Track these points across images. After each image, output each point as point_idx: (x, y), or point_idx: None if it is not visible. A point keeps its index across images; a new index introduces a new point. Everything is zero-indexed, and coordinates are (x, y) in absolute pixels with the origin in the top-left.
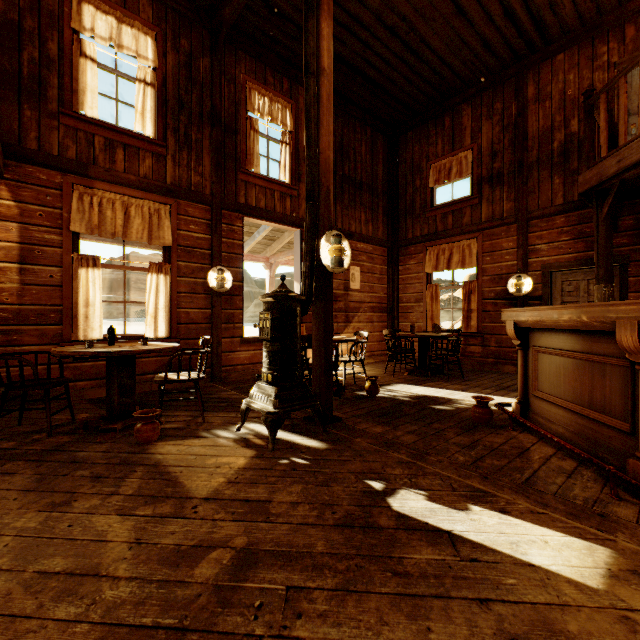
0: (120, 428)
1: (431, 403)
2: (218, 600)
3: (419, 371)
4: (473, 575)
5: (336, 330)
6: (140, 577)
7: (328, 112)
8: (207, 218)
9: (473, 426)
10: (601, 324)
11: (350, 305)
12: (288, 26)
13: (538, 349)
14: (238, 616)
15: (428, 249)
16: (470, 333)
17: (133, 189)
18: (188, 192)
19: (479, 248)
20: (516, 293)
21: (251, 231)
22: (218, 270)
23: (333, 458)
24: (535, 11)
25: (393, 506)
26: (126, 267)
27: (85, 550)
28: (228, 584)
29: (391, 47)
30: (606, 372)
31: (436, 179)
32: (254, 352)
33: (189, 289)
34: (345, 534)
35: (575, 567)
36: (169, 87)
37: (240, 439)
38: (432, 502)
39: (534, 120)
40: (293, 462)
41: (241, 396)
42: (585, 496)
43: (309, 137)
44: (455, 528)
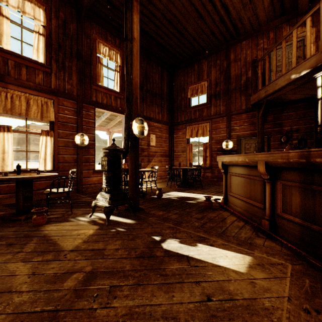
0: (24, 219)
1: (186, 200)
2: (75, 296)
3: (183, 185)
4: (195, 272)
5: (143, 166)
6: (34, 290)
7: (137, 59)
8: (74, 107)
9: (204, 209)
10: (253, 162)
11: (150, 153)
12: (118, 12)
13: (231, 174)
14: (85, 301)
15: (187, 127)
16: (206, 167)
17: (32, 90)
18: (64, 93)
19: (210, 127)
20: (226, 148)
21: (99, 115)
22: (81, 135)
23: (138, 227)
24: (233, 21)
25: (163, 247)
26: (27, 132)
27: (3, 280)
28: (81, 288)
29: (169, 29)
30: (255, 183)
31: (191, 94)
32: (100, 177)
33: (64, 144)
34: (140, 261)
35: (236, 265)
36: (53, 37)
37: (91, 221)
38: (181, 244)
39: (233, 70)
40: (118, 230)
41: (93, 200)
42: (245, 236)
43: (127, 71)
44: (190, 254)
